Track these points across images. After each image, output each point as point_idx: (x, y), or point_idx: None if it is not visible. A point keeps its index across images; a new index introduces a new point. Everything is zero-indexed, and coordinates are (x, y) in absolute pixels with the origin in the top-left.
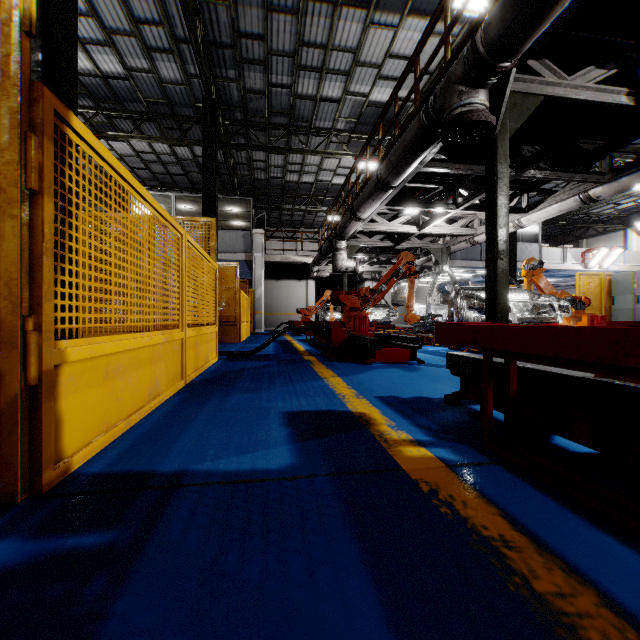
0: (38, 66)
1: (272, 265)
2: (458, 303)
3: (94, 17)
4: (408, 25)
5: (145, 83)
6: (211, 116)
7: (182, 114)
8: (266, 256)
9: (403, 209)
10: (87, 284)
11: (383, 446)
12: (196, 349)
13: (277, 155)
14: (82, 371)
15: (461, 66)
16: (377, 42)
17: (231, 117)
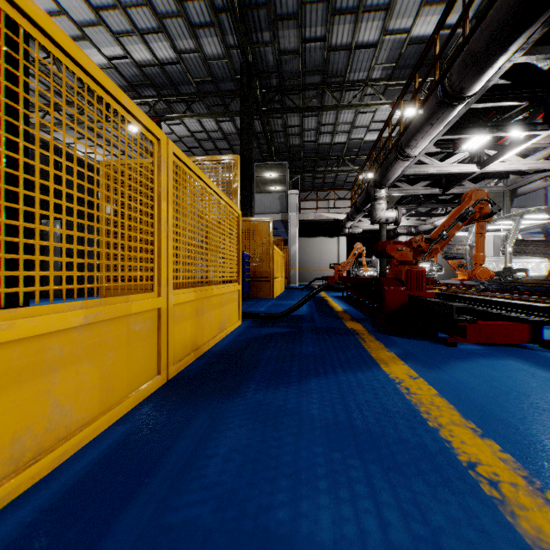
0: None
1: (306, 224)
2: None
3: (147, 5)
4: None
5: (193, 64)
6: (247, 80)
7: (225, 89)
8: (300, 215)
9: (461, 143)
10: None
11: None
12: (199, 318)
13: (310, 118)
14: None
15: None
16: None
17: (267, 85)
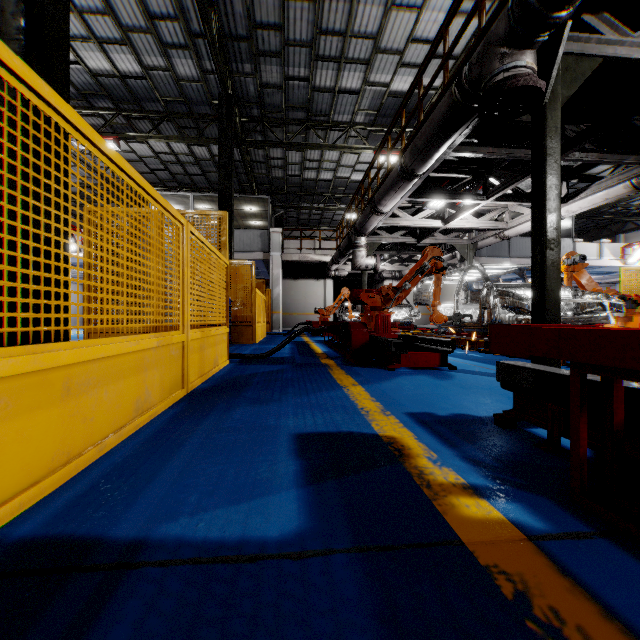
0: (20, 34)
1: (290, 264)
2: (491, 302)
3: (110, 15)
4: (433, 6)
5: (162, 82)
6: (227, 112)
7: (199, 112)
8: (283, 255)
9: (427, 202)
10: (32, 274)
11: (426, 495)
12: (202, 352)
13: (295, 152)
14: (22, 389)
15: (504, 23)
16: (399, 26)
17: (248, 114)
